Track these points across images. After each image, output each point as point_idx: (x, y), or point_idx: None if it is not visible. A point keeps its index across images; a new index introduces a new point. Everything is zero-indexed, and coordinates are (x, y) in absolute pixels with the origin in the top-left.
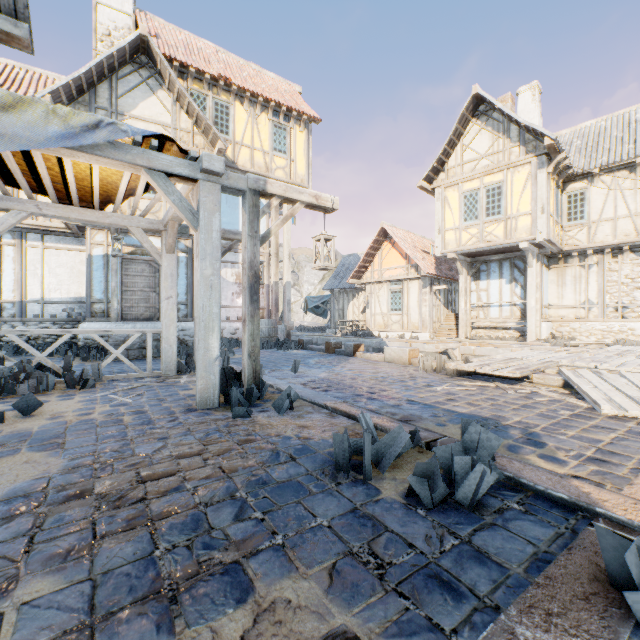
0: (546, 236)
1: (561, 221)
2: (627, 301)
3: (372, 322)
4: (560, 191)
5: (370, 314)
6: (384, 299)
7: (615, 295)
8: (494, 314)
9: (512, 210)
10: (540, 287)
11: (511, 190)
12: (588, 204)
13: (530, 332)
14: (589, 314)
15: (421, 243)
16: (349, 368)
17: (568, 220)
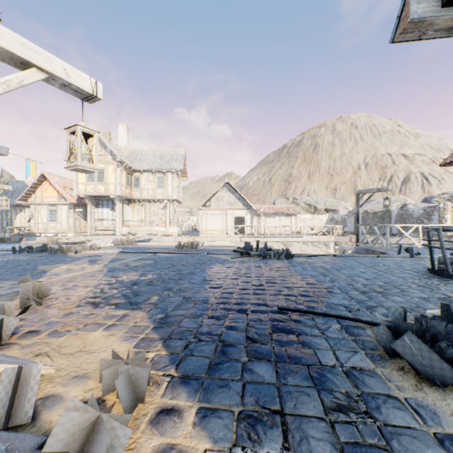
0: (121, 194)
1: (132, 187)
2: (153, 220)
3: (36, 228)
4: (131, 175)
5: (34, 223)
6: (45, 214)
7: (150, 217)
8: (105, 224)
9: (108, 181)
10: (123, 213)
11: (108, 173)
12: (141, 182)
13: (117, 231)
14: (142, 224)
15: (71, 184)
16: (17, 246)
17: (135, 187)
